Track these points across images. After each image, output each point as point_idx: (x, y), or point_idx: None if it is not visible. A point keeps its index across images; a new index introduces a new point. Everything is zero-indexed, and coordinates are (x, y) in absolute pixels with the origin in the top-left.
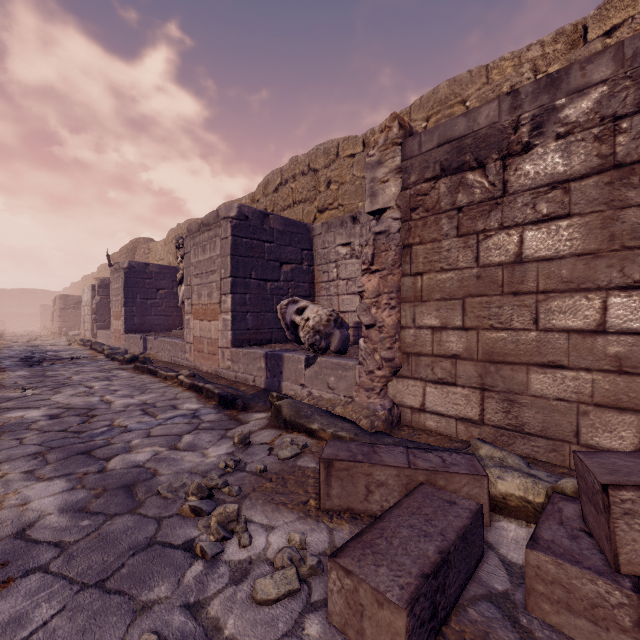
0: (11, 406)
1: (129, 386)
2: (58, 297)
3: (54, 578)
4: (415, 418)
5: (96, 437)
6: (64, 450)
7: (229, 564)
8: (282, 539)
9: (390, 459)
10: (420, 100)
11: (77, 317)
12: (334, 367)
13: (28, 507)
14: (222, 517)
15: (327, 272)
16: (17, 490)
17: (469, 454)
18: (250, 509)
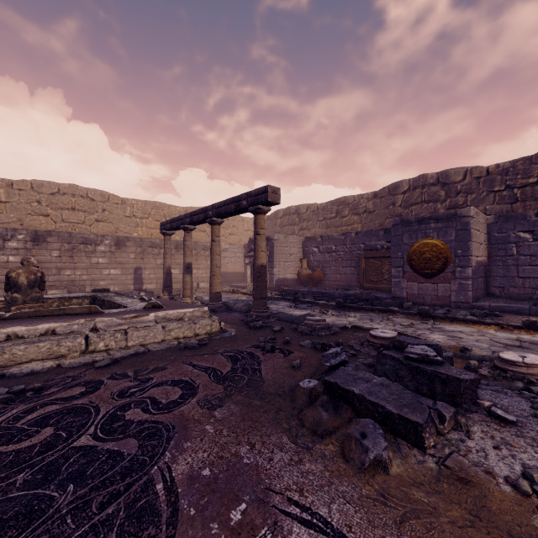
0: None
1: None
2: None
3: None
4: None
5: None
6: None
7: None
8: None
9: None
10: None
11: None
12: None
13: None
14: None
15: None
16: None
17: None
18: None
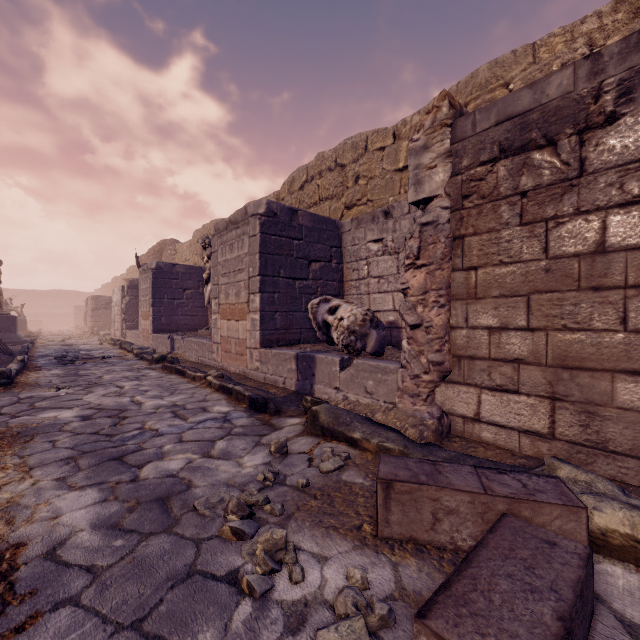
0: (45, 406)
1: (158, 386)
2: (90, 298)
3: (86, 614)
4: (468, 428)
5: (128, 441)
6: (96, 455)
7: (281, 605)
8: (339, 574)
9: (459, 481)
10: (457, 86)
11: (108, 317)
12: (372, 370)
13: (59, 521)
14: (269, 545)
15: (357, 270)
16: (48, 500)
17: (552, 477)
18: (297, 533)
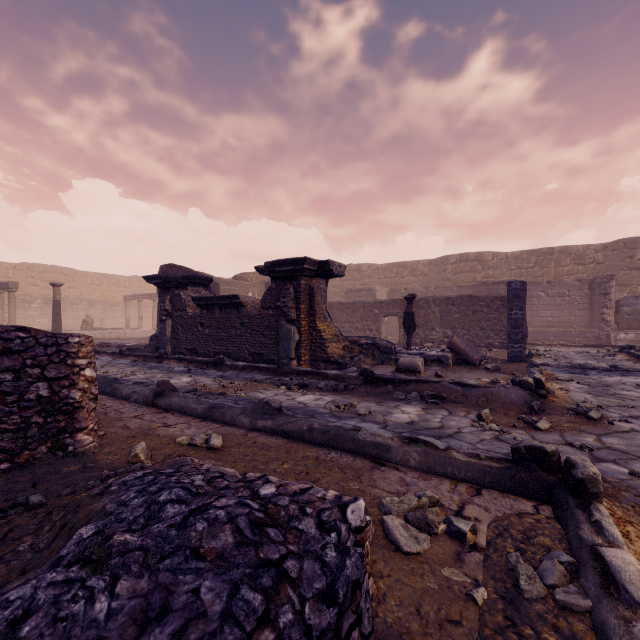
0: None
1: None
2: None
3: None
4: None
5: None
6: None
7: None
8: None
9: None
10: None
11: None
12: None
13: None
14: None
15: None
16: None
17: None
18: None
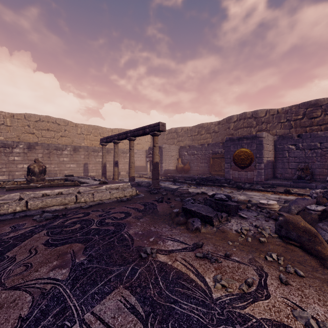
0: None
1: None
2: None
3: None
4: None
5: None
6: None
7: None
8: None
9: None
10: None
11: None
12: None
13: None
14: None
15: None
16: None
17: None
18: None
